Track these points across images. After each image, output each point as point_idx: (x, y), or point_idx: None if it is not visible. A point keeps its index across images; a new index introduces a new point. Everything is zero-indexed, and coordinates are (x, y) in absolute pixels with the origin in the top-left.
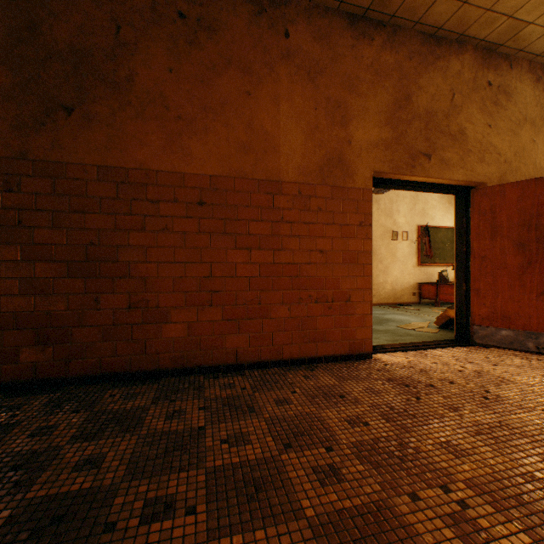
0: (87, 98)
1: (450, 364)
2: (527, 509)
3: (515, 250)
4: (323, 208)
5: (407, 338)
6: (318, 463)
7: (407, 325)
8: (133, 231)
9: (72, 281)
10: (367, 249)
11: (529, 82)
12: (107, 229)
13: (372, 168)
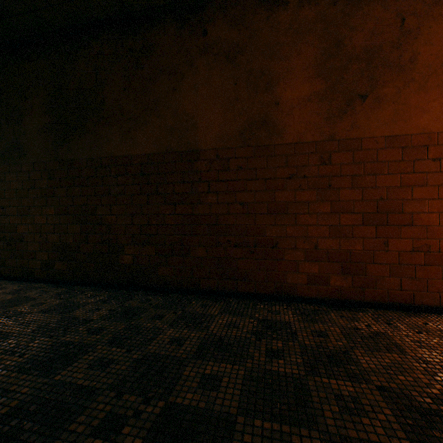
0: (376, 85)
1: None
2: None
3: None
4: None
5: None
6: None
7: None
8: (414, 187)
9: (365, 228)
10: None
11: None
12: (392, 186)
13: None
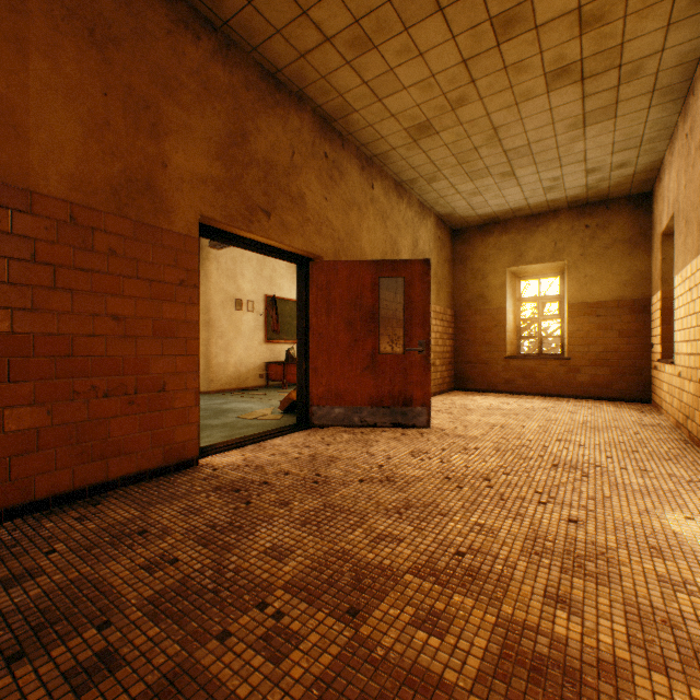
0: None
1: (289, 452)
2: (336, 588)
3: (346, 328)
4: (120, 252)
5: (248, 430)
6: (79, 660)
7: (250, 414)
8: None
9: None
10: (192, 318)
11: (358, 168)
12: None
13: (199, 211)
